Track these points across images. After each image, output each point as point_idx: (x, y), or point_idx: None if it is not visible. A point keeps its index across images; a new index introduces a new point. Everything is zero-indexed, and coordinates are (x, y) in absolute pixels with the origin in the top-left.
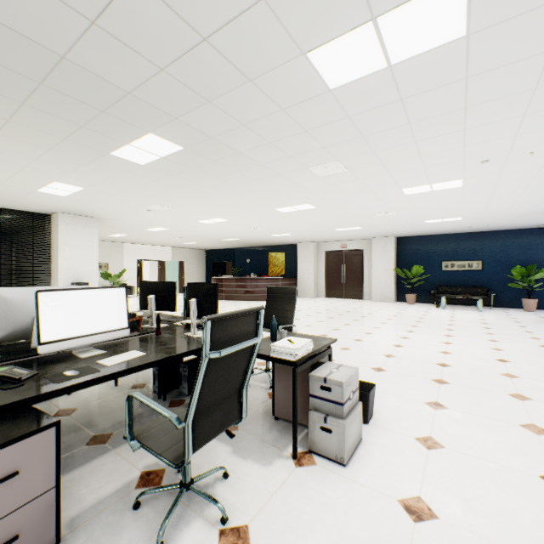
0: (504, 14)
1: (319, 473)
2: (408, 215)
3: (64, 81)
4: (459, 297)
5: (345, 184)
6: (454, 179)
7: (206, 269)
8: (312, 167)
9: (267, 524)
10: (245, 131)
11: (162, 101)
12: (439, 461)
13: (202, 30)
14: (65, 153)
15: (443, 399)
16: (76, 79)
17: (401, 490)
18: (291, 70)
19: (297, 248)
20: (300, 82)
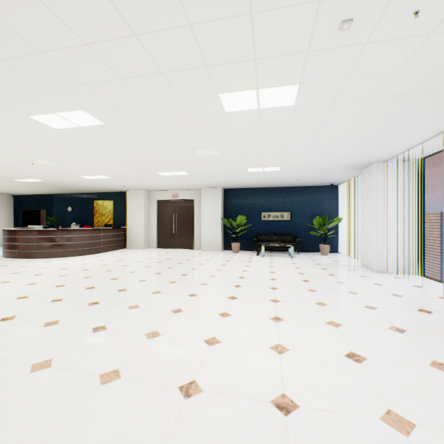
0: None
1: None
2: (232, 157)
3: None
4: (276, 245)
5: (116, 51)
6: (289, 82)
7: (14, 218)
8: None
9: None
10: None
11: None
12: None
13: None
14: None
15: None
16: None
17: None
18: None
19: (127, 196)
20: None
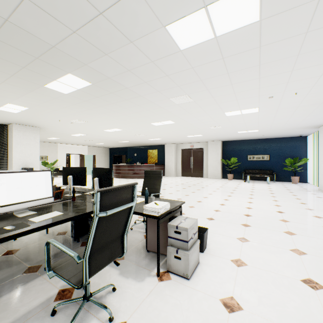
0: (281, 8)
1: (172, 285)
2: (228, 128)
3: (8, 36)
4: (257, 176)
5: (192, 109)
6: (254, 107)
7: (109, 159)
8: (172, 98)
9: (138, 320)
10: (130, 74)
11: (76, 53)
12: (244, 274)
13: (99, 7)
14: (13, 84)
15: (247, 236)
16: (16, 35)
17: (222, 293)
18: (156, 36)
19: (165, 147)
20: (162, 44)
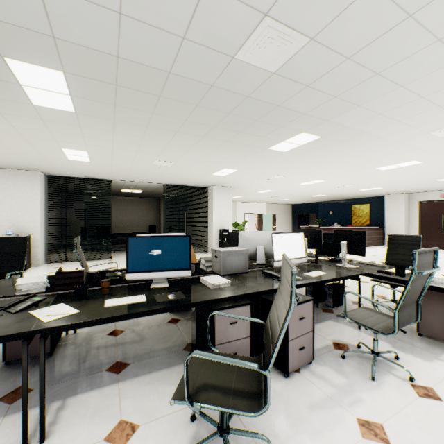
0: None
1: None
2: None
3: (270, 117)
4: None
5: None
6: None
7: (291, 219)
8: (433, 131)
9: None
10: (378, 117)
11: (323, 113)
12: None
13: (378, 69)
14: (242, 152)
15: None
16: (277, 114)
17: None
18: (443, 71)
19: (384, 200)
20: None
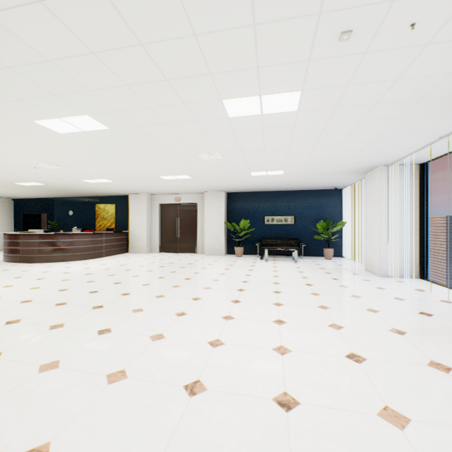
0: None
1: None
2: (235, 161)
3: None
4: (279, 250)
5: (122, 59)
6: (291, 88)
7: (14, 222)
8: None
9: None
10: None
11: None
12: None
13: None
14: None
15: None
16: None
17: None
18: None
19: (129, 200)
20: None
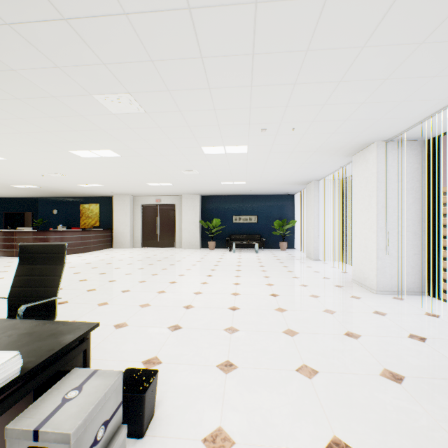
0: None
1: None
2: (209, 175)
3: None
4: (244, 243)
5: (146, 131)
6: (242, 144)
7: None
8: (98, 96)
9: None
10: None
11: None
12: None
13: None
14: None
15: (234, 355)
16: None
17: None
18: None
19: (113, 200)
20: None
